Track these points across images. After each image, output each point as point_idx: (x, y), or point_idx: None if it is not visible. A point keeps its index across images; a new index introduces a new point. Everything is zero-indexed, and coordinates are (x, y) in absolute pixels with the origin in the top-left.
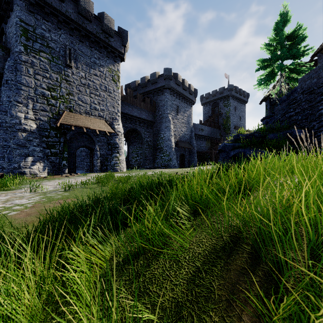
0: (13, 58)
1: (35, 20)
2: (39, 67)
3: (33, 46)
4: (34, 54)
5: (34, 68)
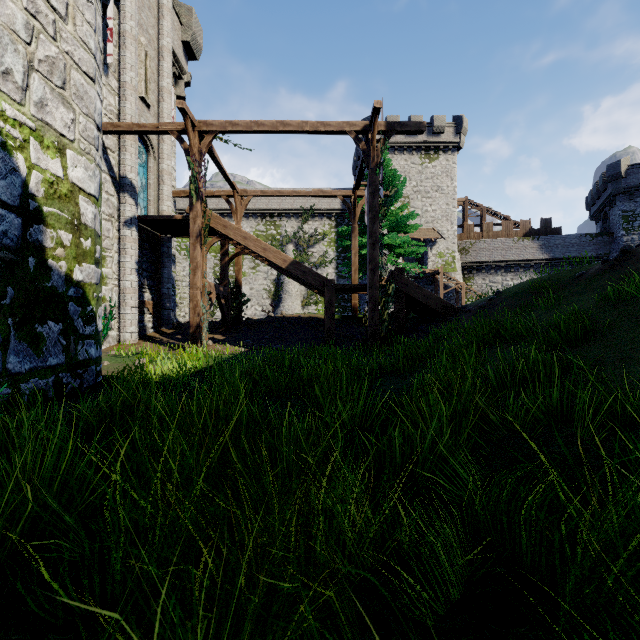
0: (616, 242)
1: (634, 204)
2: (638, 240)
3: (632, 226)
4: (633, 232)
5: (633, 243)
